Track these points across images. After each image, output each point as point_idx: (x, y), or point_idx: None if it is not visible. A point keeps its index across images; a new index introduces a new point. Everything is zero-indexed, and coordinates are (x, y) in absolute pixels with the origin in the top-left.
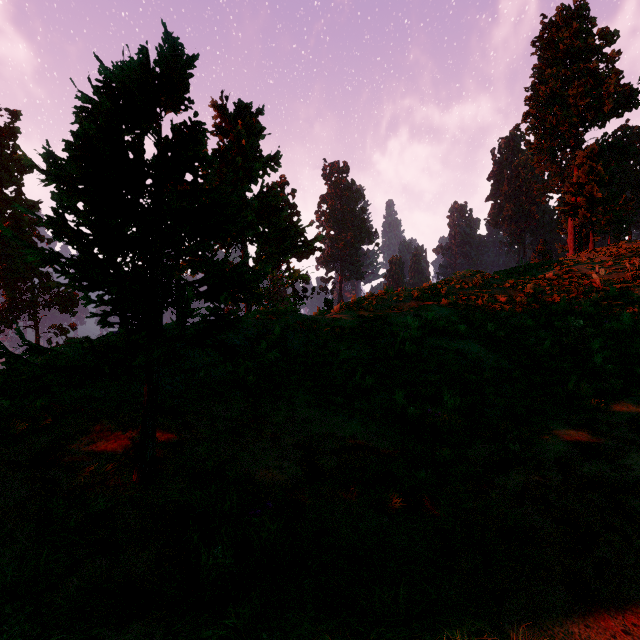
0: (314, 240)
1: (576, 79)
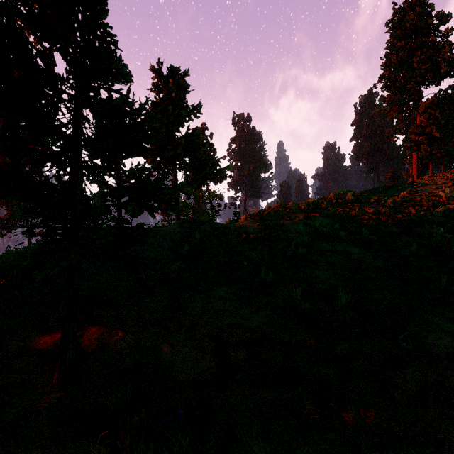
0: (226, 168)
1: (419, 49)
